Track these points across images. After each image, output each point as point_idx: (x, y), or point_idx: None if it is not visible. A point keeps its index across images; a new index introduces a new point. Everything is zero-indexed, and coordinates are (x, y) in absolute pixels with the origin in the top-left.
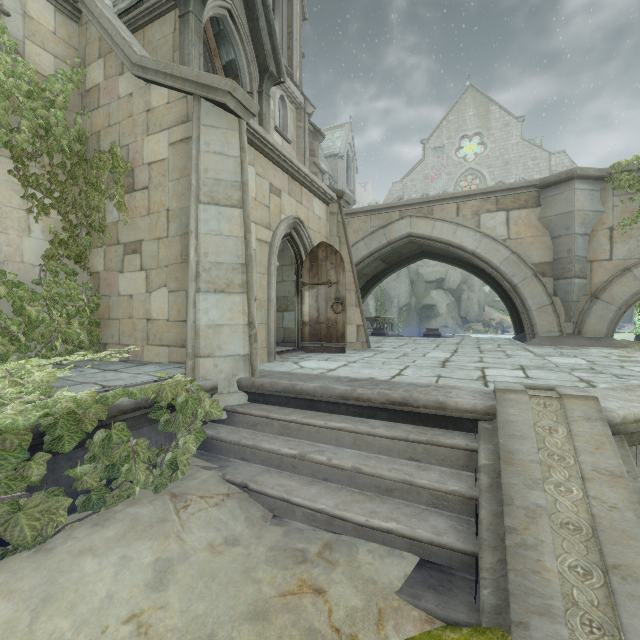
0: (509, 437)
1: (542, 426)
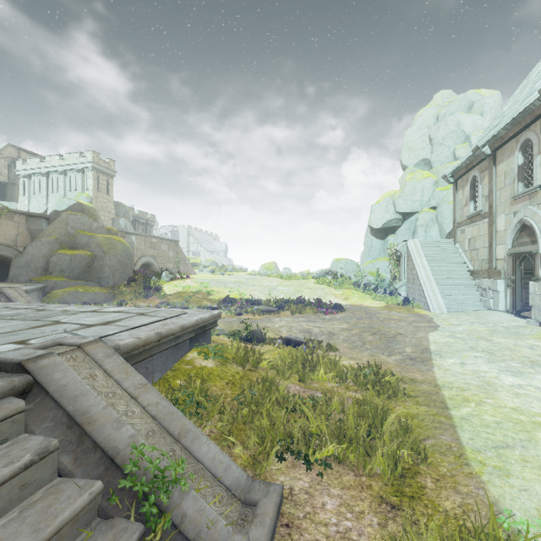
0: (9, 295)
1: (13, 292)
